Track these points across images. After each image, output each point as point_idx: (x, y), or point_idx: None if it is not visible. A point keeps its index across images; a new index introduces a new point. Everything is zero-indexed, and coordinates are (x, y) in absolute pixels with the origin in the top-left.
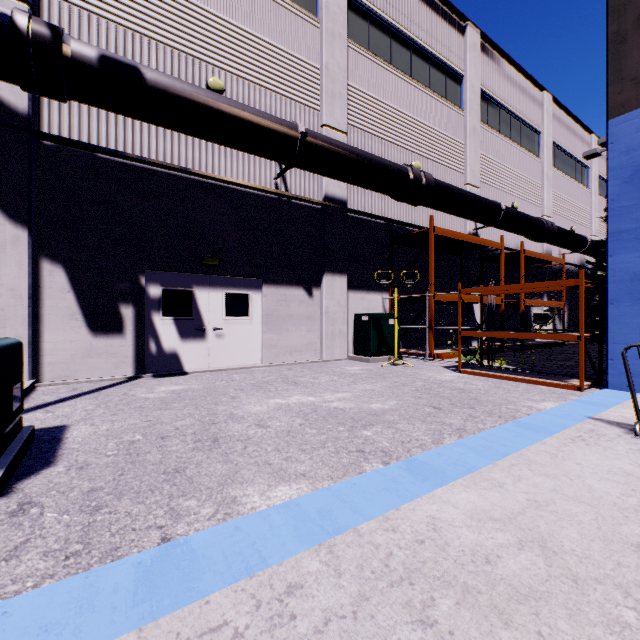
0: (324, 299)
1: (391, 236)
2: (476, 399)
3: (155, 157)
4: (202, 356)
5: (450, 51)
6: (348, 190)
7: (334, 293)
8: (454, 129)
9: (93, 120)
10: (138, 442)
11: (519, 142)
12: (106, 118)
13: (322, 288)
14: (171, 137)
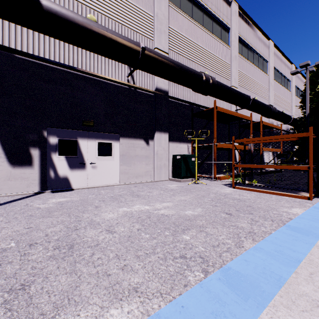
0: (155, 146)
1: (192, 112)
2: (251, 206)
3: (53, 59)
4: (83, 179)
5: (223, 14)
6: (169, 86)
7: (161, 143)
8: (225, 56)
9: (12, 33)
10: (8, 250)
11: (257, 66)
12: (21, 33)
13: (154, 140)
14: (63, 48)
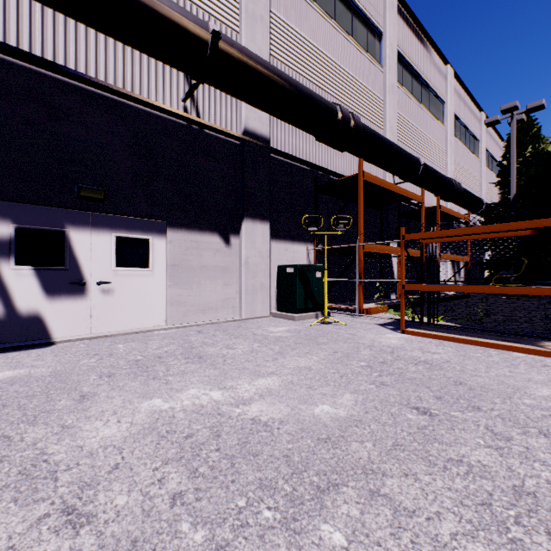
0: (243, 248)
1: (316, 184)
2: (463, 384)
3: (1, 40)
4: (80, 318)
5: (371, 5)
6: (271, 128)
7: (255, 242)
8: (375, 84)
9: None
10: None
11: (428, 108)
12: None
13: (241, 235)
14: (29, 18)
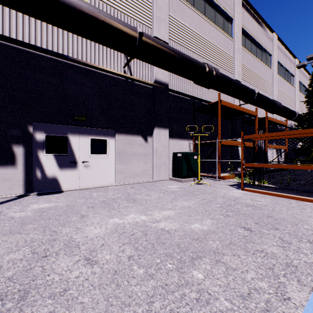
0: (154, 143)
1: (194, 107)
2: (271, 217)
3: (40, 46)
4: (74, 179)
5: (226, 4)
6: (169, 78)
7: (160, 140)
8: (228, 48)
9: None
10: None
11: (261, 59)
12: (2, 15)
13: (153, 136)
14: (52, 33)
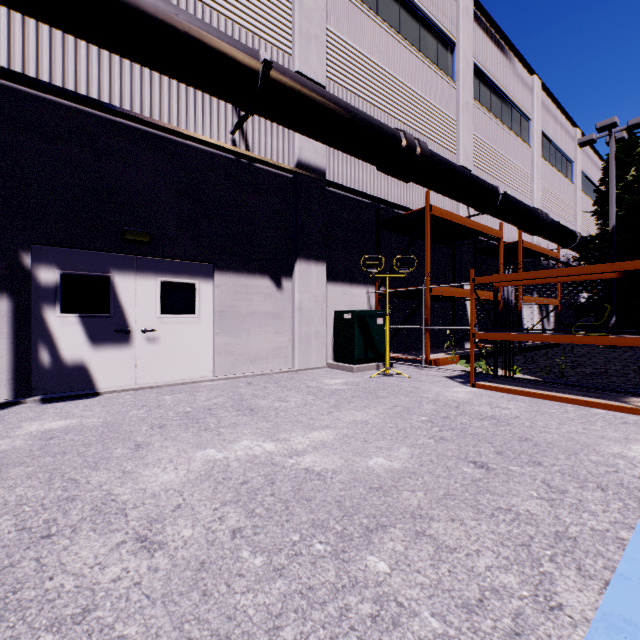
0: (297, 292)
1: (377, 219)
2: (529, 440)
3: (48, 80)
4: (125, 368)
5: (442, 13)
6: (327, 159)
7: (309, 285)
8: (446, 102)
9: None
10: None
11: (510, 127)
12: None
13: (294, 278)
14: (74, 55)
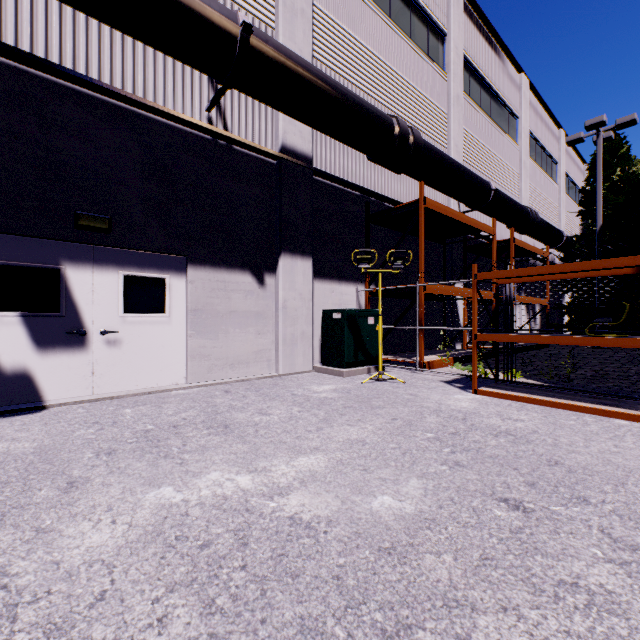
0: (281, 289)
1: (367, 212)
2: (560, 464)
3: None
4: (80, 376)
5: (433, 1)
6: (313, 145)
7: (295, 281)
8: (437, 94)
9: None
10: None
11: (499, 124)
12: None
13: (278, 274)
14: (15, 4)
